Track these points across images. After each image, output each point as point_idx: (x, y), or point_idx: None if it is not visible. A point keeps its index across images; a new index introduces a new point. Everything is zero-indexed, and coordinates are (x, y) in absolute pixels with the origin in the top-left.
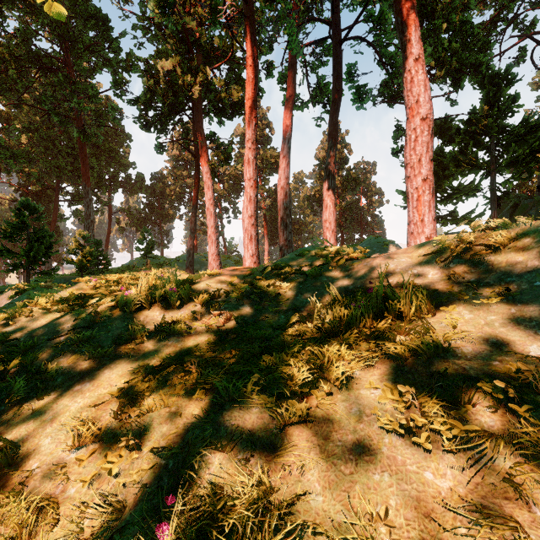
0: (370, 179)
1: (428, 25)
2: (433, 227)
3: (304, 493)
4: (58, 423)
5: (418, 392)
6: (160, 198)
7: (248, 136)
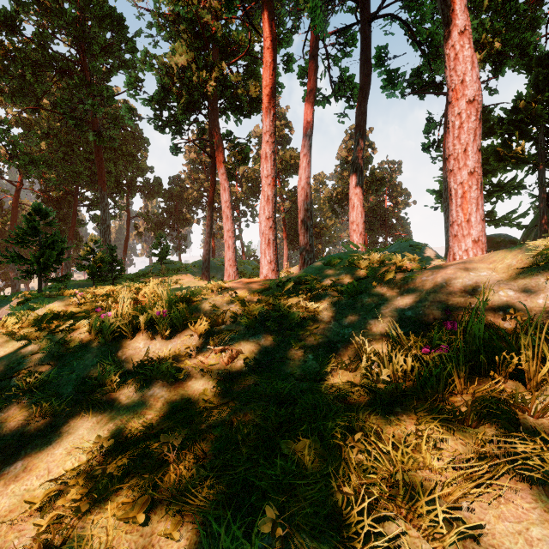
0: (396, 179)
1: None
2: (481, 228)
3: None
4: None
5: None
6: (178, 202)
7: (265, 128)
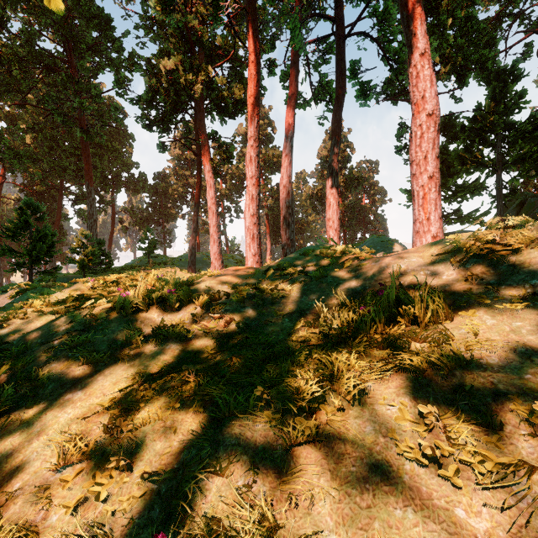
0: (373, 178)
1: (432, 21)
2: (439, 225)
3: (314, 531)
4: (45, 436)
5: (440, 409)
6: (163, 198)
7: (250, 133)
